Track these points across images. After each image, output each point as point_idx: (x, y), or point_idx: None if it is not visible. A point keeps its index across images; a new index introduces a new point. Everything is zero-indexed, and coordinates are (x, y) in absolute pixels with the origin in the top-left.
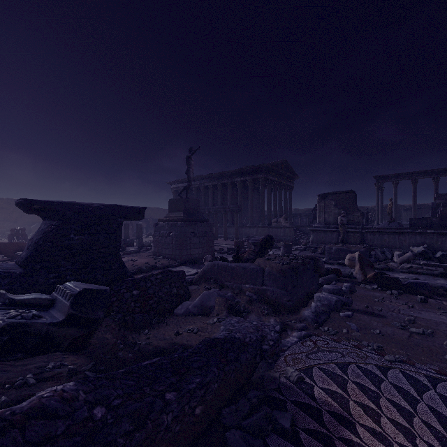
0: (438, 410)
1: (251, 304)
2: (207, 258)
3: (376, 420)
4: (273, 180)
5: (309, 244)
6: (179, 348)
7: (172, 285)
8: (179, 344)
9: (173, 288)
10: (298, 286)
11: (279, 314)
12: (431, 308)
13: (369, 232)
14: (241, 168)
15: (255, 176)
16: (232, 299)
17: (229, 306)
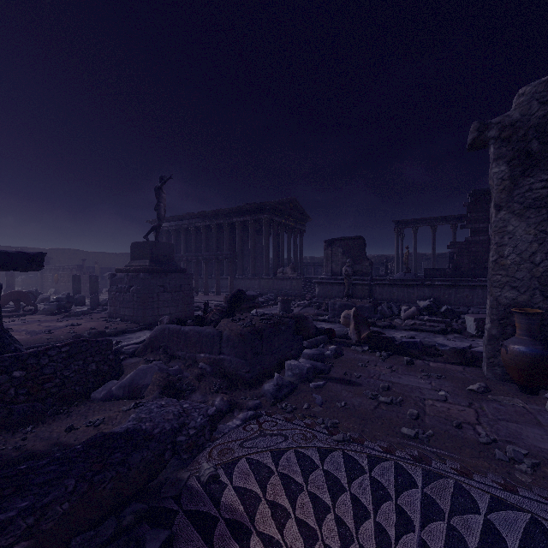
0: (361, 500)
1: (200, 380)
2: (163, 320)
3: (281, 524)
4: (279, 222)
5: (315, 299)
6: (56, 452)
7: (89, 359)
8: (63, 445)
9: (90, 363)
10: (264, 352)
11: (235, 390)
12: (414, 371)
13: (378, 285)
14: (240, 206)
15: (257, 216)
16: (177, 373)
17: (167, 384)
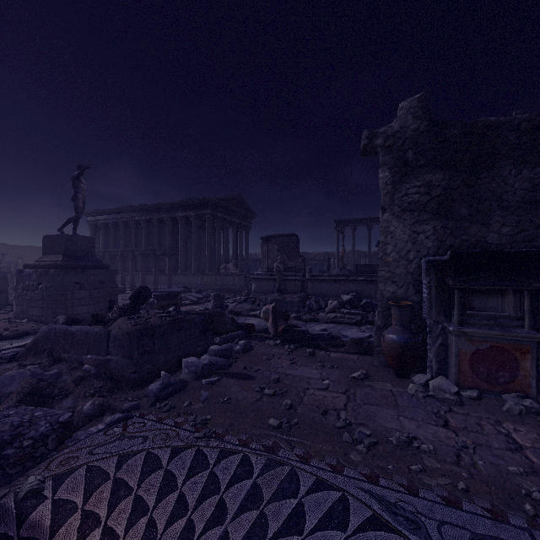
0: (187, 497)
1: (80, 383)
2: (59, 319)
3: (84, 536)
4: (223, 218)
5: (251, 295)
6: None
7: None
8: None
9: None
10: (157, 351)
11: (118, 392)
12: (313, 362)
13: (309, 280)
14: (182, 200)
15: (200, 211)
16: (54, 378)
17: (33, 390)
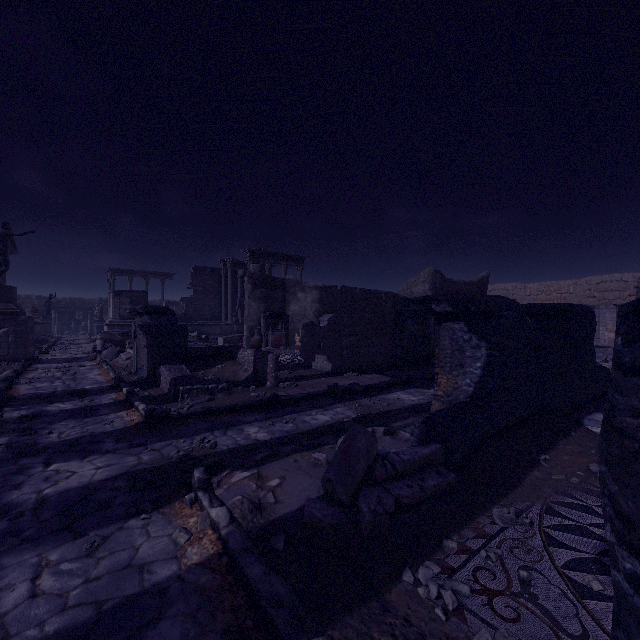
0: None
1: None
2: (131, 342)
3: None
4: None
5: None
6: None
7: None
8: None
9: None
10: None
11: None
12: None
13: None
14: None
15: None
16: None
17: None
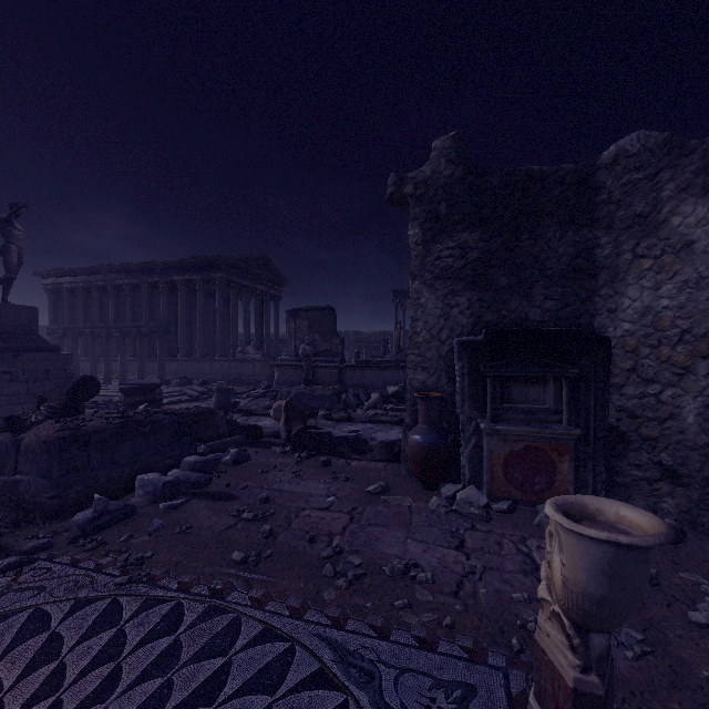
0: (67, 669)
1: None
2: None
3: None
4: (242, 284)
5: (273, 387)
6: None
7: None
8: None
9: None
10: (95, 466)
11: (26, 526)
12: (324, 473)
13: (349, 368)
14: (183, 259)
15: (208, 274)
16: None
17: None
